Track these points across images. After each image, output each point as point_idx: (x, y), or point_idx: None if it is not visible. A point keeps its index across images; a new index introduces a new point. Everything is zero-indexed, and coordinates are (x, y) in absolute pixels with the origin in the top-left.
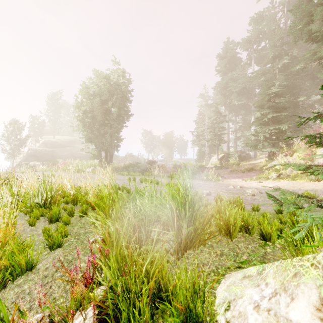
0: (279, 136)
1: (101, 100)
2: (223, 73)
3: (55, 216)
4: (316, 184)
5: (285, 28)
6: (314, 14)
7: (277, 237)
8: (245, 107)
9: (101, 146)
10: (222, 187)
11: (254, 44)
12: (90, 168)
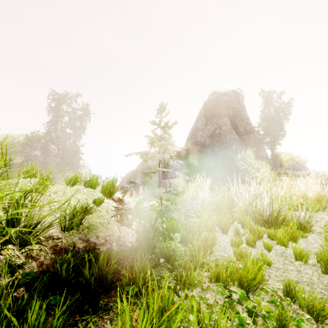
0: None
1: None
2: None
3: None
4: None
5: None
6: None
7: None
8: None
9: None
10: None
11: None
12: None
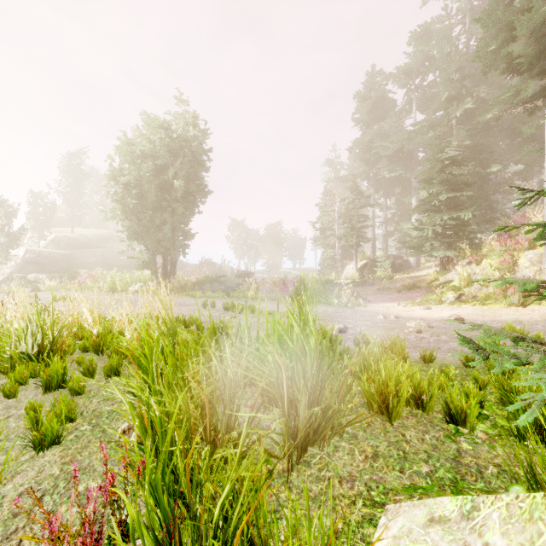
0: (459, 230)
1: (155, 166)
2: (365, 124)
3: (57, 378)
4: (521, 312)
5: (467, 51)
6: (516, 26)
7: (477, 417)
8: (401, 183)
9: (156, 247)
10: (366, 317)
11: (416, 76)
12: (136, 285)
